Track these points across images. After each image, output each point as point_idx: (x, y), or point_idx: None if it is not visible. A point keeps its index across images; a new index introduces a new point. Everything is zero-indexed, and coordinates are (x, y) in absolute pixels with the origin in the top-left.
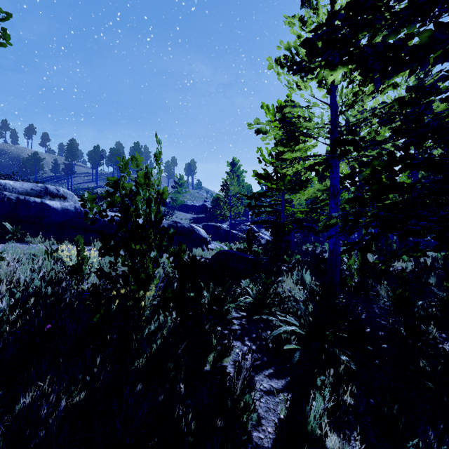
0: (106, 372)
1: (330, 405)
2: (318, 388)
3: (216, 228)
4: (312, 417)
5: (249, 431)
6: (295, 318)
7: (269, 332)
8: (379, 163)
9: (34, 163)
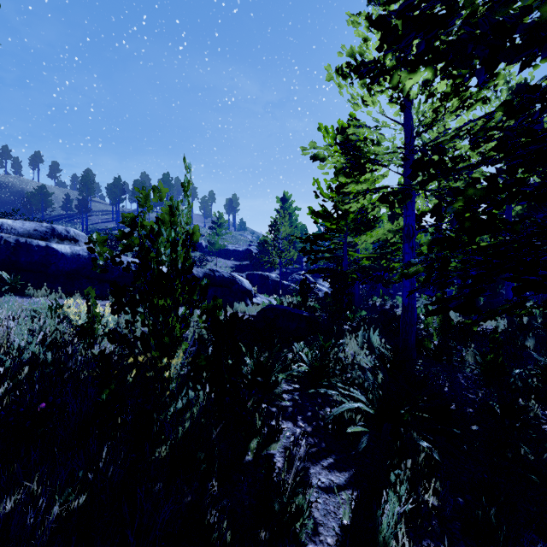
0: (116, 466)
1: (407, 509)
2: (392, 485)
3: (263, 278)
4: (385, 526)
5: (302, 543)
6: (360, 391)
7: (328, 410)
8: (476, 191)
9: (41, 199)
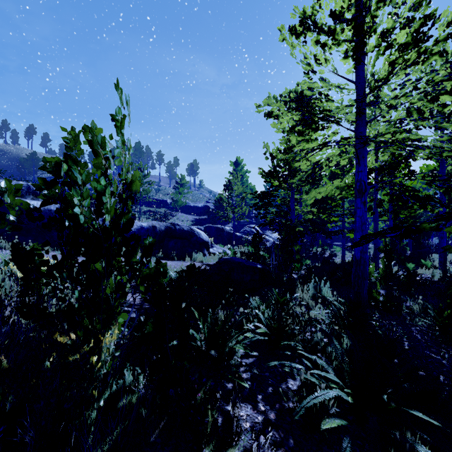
0: None
1: None
2: None
3: (219, 230)
4: None
5: None
6: (326, 360)
7: (290, 382)
8: None
9: (32, 163)
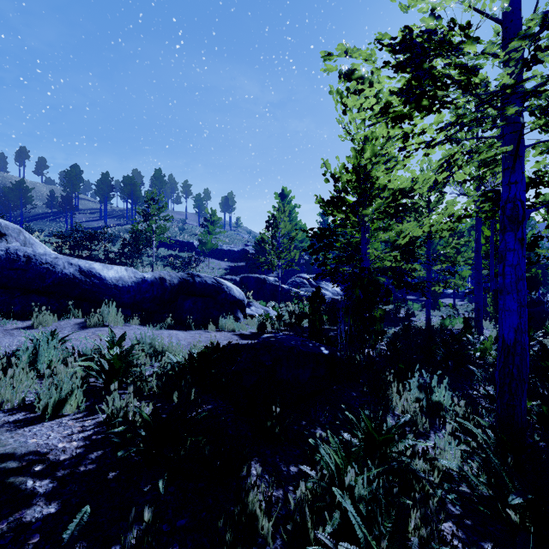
0: None
1: None
2: None
3: (259, 281)
4: None
5: None
6: None
7: None
8: None
9: (20, 195)
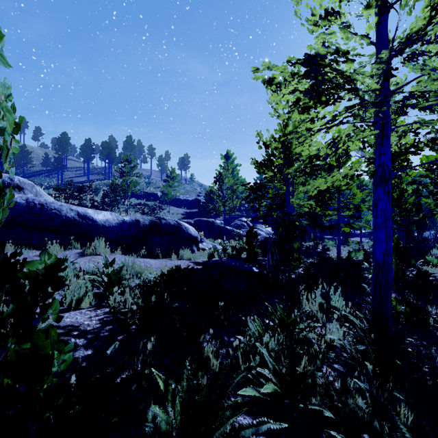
0: None
1: None
2: None
3: (209, 224)
4: None
5: None
6: None
7: None
8: None
9: (22, 156)
